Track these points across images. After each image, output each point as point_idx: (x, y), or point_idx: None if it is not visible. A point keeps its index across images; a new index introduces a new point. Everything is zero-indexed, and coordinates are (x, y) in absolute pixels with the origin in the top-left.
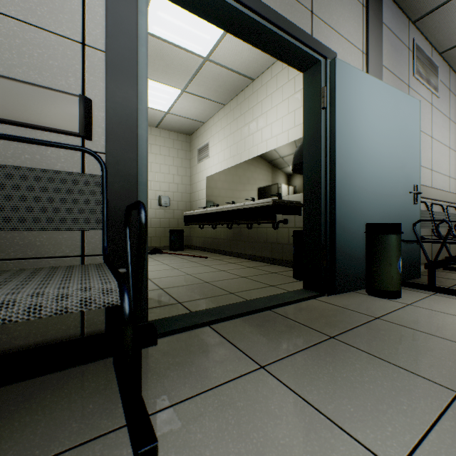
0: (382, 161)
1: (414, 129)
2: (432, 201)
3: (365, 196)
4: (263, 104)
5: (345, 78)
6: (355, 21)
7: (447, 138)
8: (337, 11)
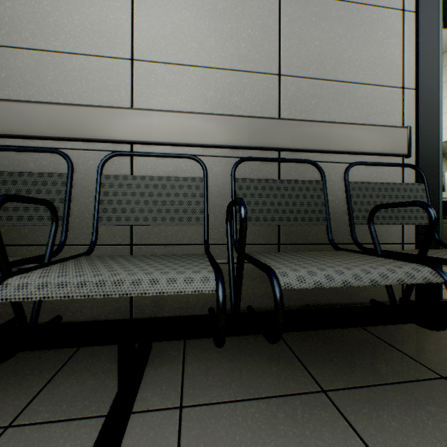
0: None
1: None
2: None
3: None
4: (445, 87)
5: None
6: None
7: None
8: None
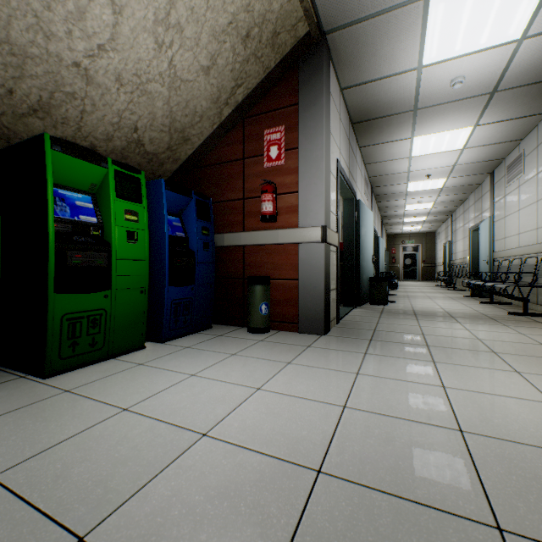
0: (483, 250)
1: (487, 231)
2: (519, 256)
3: (481, 264)
4: None
5: (479, 229)
6: (488, 199)
7: (534, 194)
8: (485, 204)
